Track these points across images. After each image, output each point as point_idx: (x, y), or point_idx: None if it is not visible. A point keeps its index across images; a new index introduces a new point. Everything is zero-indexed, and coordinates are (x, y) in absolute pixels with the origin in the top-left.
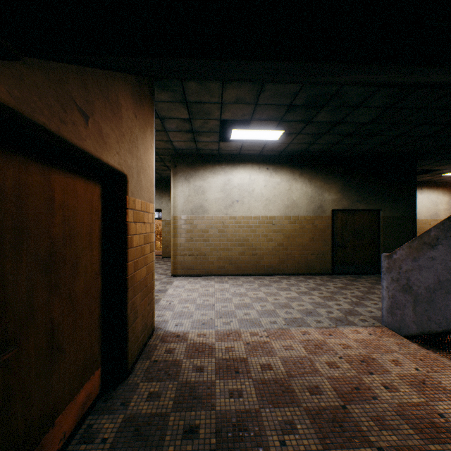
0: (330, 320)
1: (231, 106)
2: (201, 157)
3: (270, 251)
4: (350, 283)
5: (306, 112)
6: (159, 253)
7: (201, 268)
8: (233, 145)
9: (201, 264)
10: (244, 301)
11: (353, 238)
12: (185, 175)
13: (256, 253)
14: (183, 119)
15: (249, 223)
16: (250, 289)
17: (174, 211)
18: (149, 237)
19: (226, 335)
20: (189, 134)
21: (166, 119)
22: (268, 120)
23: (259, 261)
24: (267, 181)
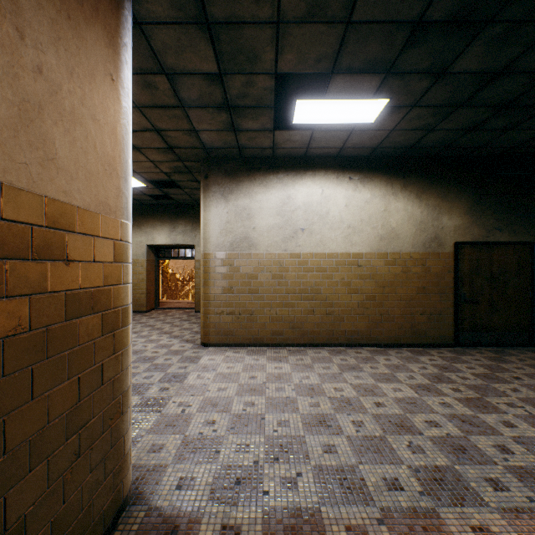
0: (523, 482)
1: (297, 30)
2: (245, 162)
3: (355, 309)
4: (497, 366)
5: (446, 44)
6: (194, 304)
7: (245, 333)
8: (297, 137)
9: (246, 328)
10: (320, 408)
11: (489, 288)
12: (222, 189)
13: (333, 311)
14: (208, 75)
15: (320, 263)
16: (327, 378)
17: (204, 245)
18: (96, 297)
19: (289, 534)
20: (223, 113)
21: (178, 76)
22: (365, 71)
23: (337, 324)
24: (349, 198)
